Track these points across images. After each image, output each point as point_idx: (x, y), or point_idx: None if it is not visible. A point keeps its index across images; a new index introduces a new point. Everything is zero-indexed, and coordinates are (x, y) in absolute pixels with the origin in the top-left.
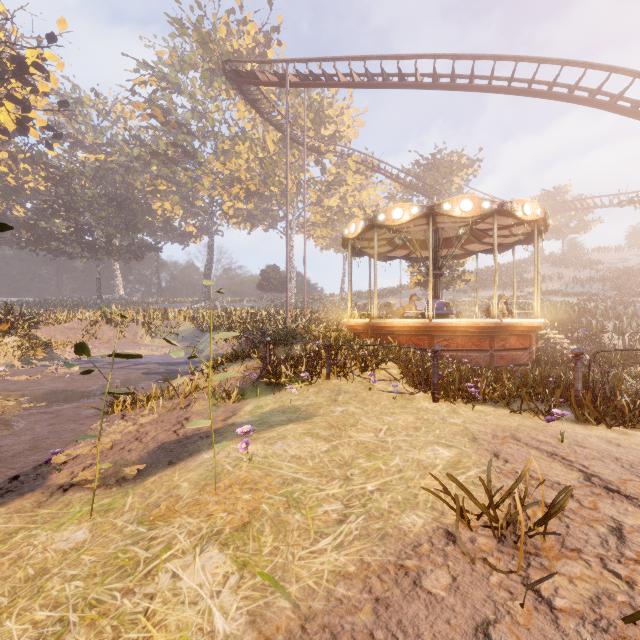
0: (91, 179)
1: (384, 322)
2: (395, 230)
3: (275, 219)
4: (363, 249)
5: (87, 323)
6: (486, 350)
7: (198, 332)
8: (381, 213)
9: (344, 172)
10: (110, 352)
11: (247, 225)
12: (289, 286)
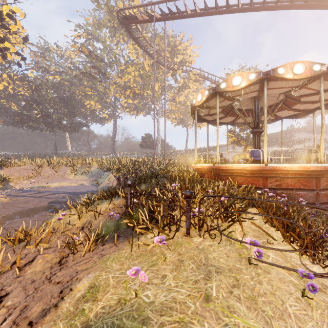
0: (51, 88)
1: (225, 166)
2: (231, 98)
3: (149, 109)
4: (204, 116)
5: (36, 166)
6: (312, 189)
7: (101, 171)
8: (223, 82)
9: (187, 81)
10: (44, 184)
11: (134, 112)
12: (157, 145)
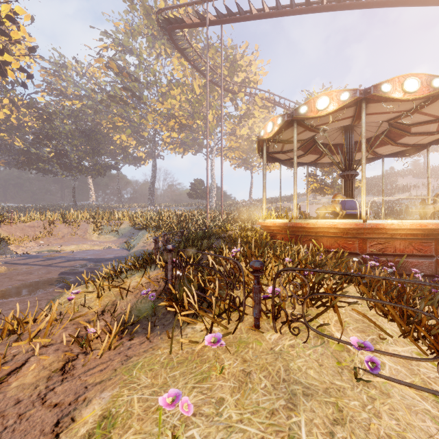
0: (68, 118)
1: (306, 223)
2: (314, 127)
3: (201, 146)
4: (275, 154)
5: (47, 222)
6: (430, 255)
7: (134, 230)
8: (303, 105)
9: (252, 108)
10: (56, 247)
11: (180, 150)
12: (211, 194)
